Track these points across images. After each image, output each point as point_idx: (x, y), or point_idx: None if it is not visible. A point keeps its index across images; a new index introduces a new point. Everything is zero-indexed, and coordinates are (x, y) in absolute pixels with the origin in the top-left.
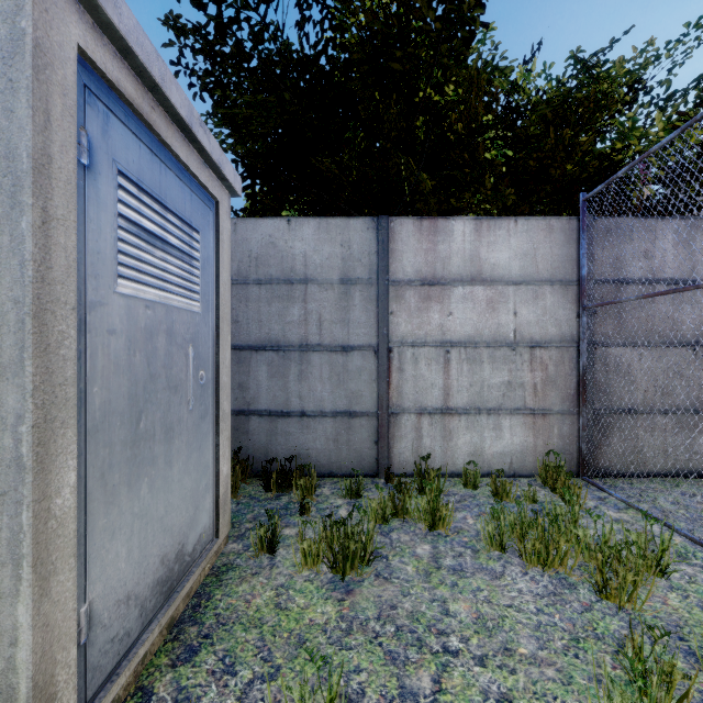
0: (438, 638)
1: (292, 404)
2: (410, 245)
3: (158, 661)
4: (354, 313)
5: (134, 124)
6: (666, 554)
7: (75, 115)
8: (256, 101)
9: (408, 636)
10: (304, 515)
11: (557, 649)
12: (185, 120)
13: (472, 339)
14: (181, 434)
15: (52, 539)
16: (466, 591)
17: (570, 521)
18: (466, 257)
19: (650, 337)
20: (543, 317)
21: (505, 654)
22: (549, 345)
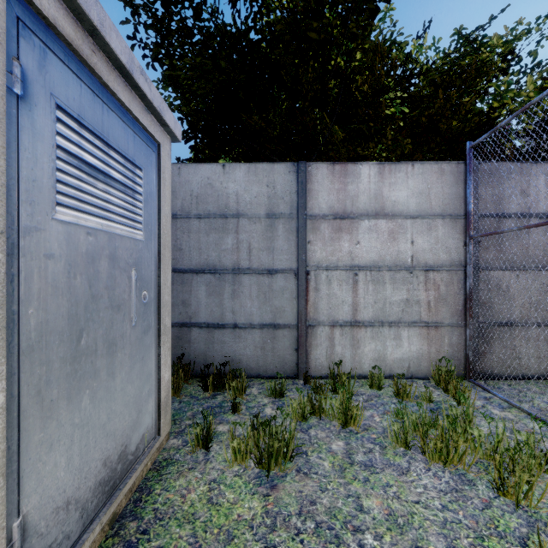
0: (354, 535)
1: (226, 318)
2: (324, 185)
3: None
4: (278, 242)
5: (74, 64)
6: None
7: (3, 43)
8: (195, 64)
9: (326, 533)
10: (236, 413)
11: None
12: (125, 66)
13: (376, 264)
14: (124, 348)
15: None
16: (377, 487)
17: (466, 422)
18: (371, 195)
19: (526, 262)
20: (435, 246)
21: None
22: (441, 269)
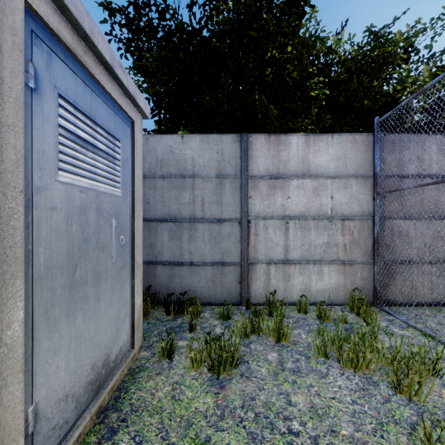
0: (284, 422)
1: (185, 257)
2: (262, 152)
3: (89, 439)
4: (225, 197)
5: (71, 63)
6: (439, 361)
7: (23, 50)
8: (160, 56)
9: (263, 421)
10: (192, 332)
11: (368, 431)
12: (108, 62)
13: (303, 214)
14: (107, 279)
15: (3, 361)
16: (302, 387)
17: (372, 337)
18: (299, 160)
19: (421, 213)
20: (350, 200)
21: (332, 434)
22: (354, 218)
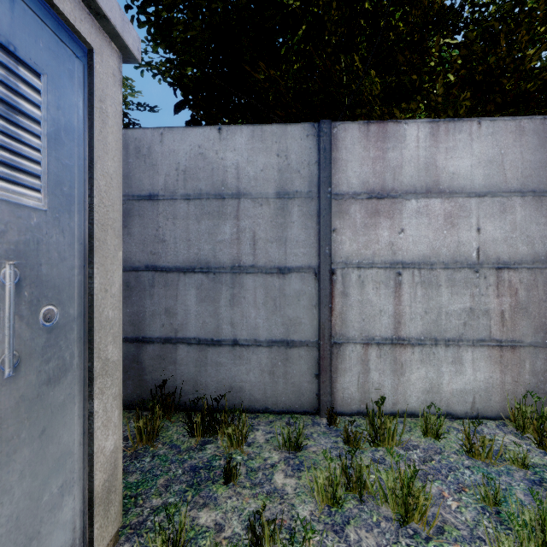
0: None
1: (223, 332)
2: (355, 153)
3: None
4: (291, 231)
5: None
6: None
7: None
8: None
9: None
10: (230, 482)
11: None
12: None
13: (428, 260)
14: None
15: None
16: None
17: None
18: (420, 166)
19: None
20: (512, 234)
21: None
22: (520, 266)
